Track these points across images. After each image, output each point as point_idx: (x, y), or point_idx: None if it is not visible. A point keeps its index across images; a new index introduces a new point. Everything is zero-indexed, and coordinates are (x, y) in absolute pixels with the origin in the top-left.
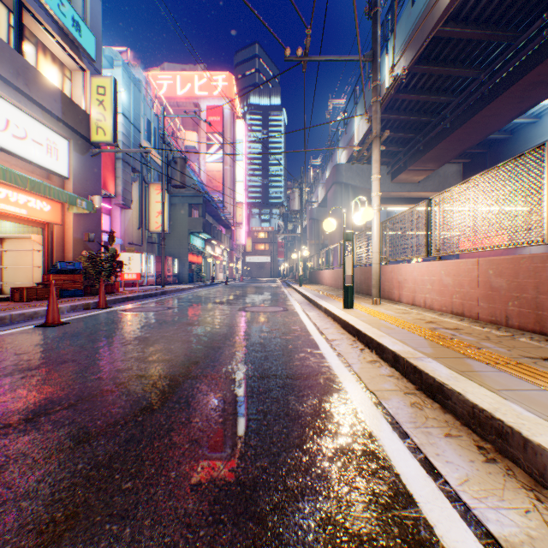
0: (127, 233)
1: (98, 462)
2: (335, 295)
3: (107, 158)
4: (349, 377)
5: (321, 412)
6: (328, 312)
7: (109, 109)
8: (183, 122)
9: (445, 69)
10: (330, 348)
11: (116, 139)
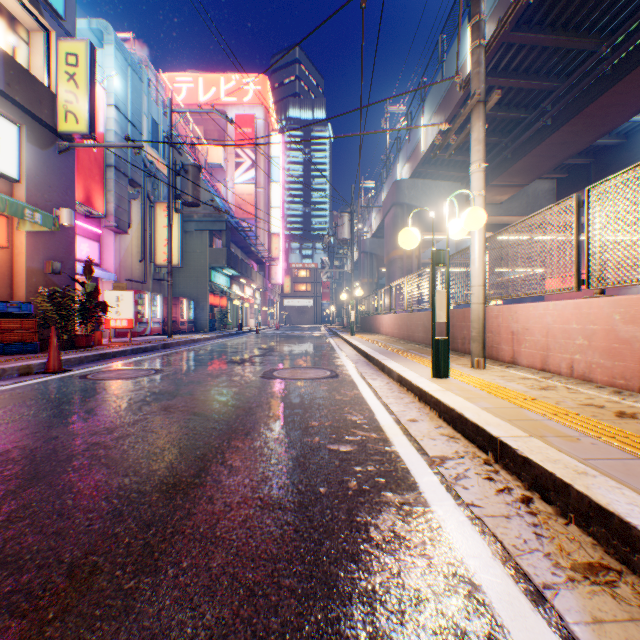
0: (123, 266)
1: None
2: (404, 351)
3: (92, 164)
4: None
5: None
6: (406, 384)
7: (83, 85)
8: (207, 135)
9: (553, 38)
10: (444, 490)
11: (94, 129)
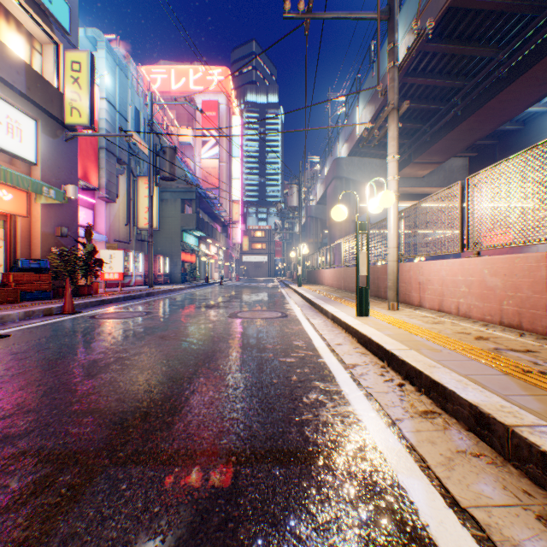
0: (112, 229)
1: None
2: (340, 298)
3: (88, 147)
4: (404, 456)
5: None
6: (337, 321)
7: (85, 87)
8: (178, 118)
9: (460, 48)
10: (352, 381)
11: (94, 121)
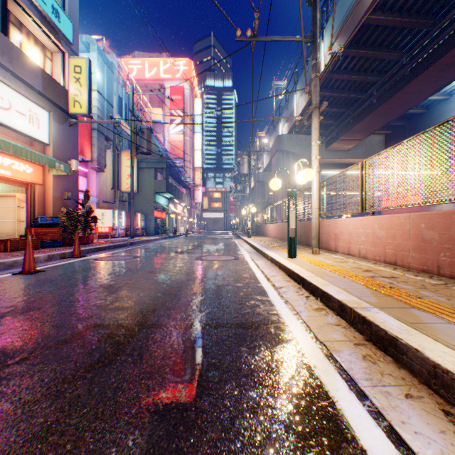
0: (101, 192)
1: (32, 434)
2: (279, 246)
3: (84, 129)
4: (298, 325)
5: (274, 366)
6: (274, 261)
7: (84, 85)
8: (150, 100)
9: (373, 53)
10: (277, 295)
11: (91, 111)
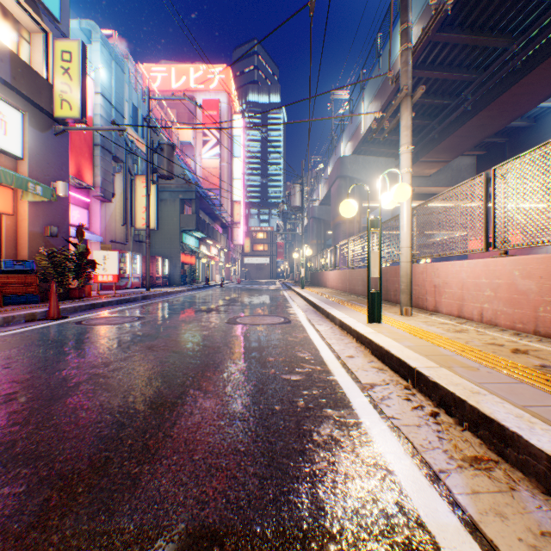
0: (108, 229)
1: None
2: (346, 301)
3: (82, 143)
4: (466, 542)
5: None
6: (346, 328)
7: (75, 78)
8: (178, 117)
9: (472, 38)
10: (372, 408)
11: (85, 114)
